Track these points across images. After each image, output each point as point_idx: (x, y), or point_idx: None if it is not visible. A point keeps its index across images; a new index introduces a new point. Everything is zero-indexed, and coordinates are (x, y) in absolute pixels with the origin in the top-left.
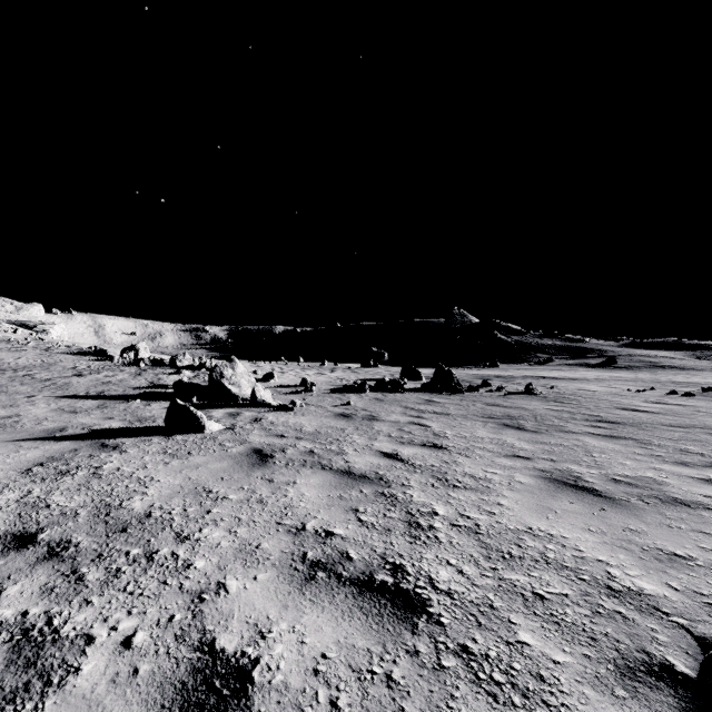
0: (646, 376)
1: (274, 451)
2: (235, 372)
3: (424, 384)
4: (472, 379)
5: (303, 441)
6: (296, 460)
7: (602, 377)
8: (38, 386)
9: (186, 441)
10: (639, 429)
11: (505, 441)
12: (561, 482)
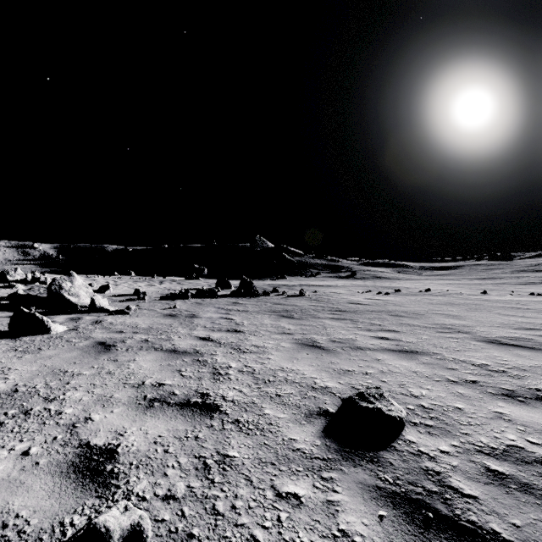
0: (370, 283)
1: (115, 342)
2: (73, 284)
3: (233, 291)
4: (267, 287)
5: (139, 334)
6: (134, 346)
7: (346, 284)
8: None
9: (34, 340)
10: (355, 314)
11: (280, 325)
12: (305, 344)
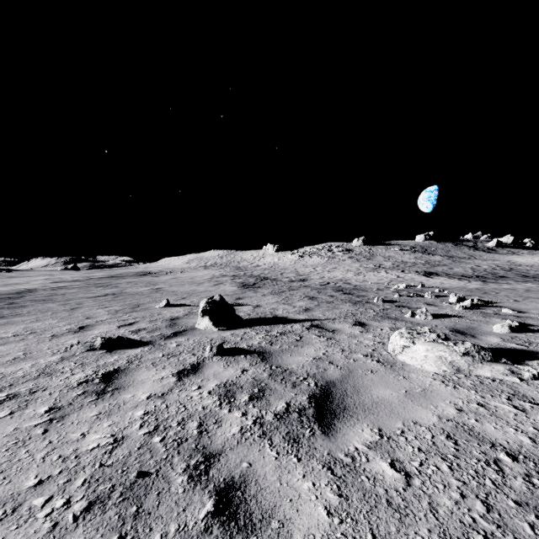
0: None
1: None
2: None
3: None
4: None
5: None
6: None
7: None
8: None
9: None
10: None
11: None
12: None
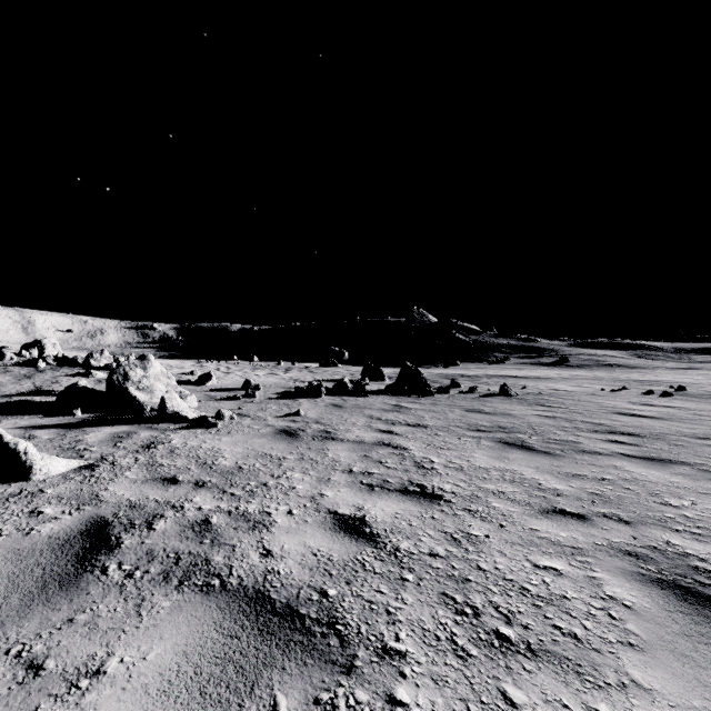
0: (604, 374)
1: (130, 525)
2: (147, 373)
3: (389, 385)
4: (437, 379)
5: (203, 491)
6: (160, 554)
7: (564, 376)
8: None
9: None
10: (671, 445)
11: (521, 474)
12: (699, 597)
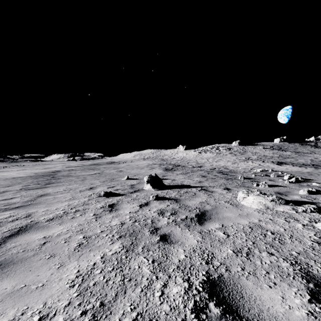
0: None
1: None
2: None
3: None
4: None
5: None
6: None
7: None
8: None
9: None
10: None
11: None
12: (11, 209)
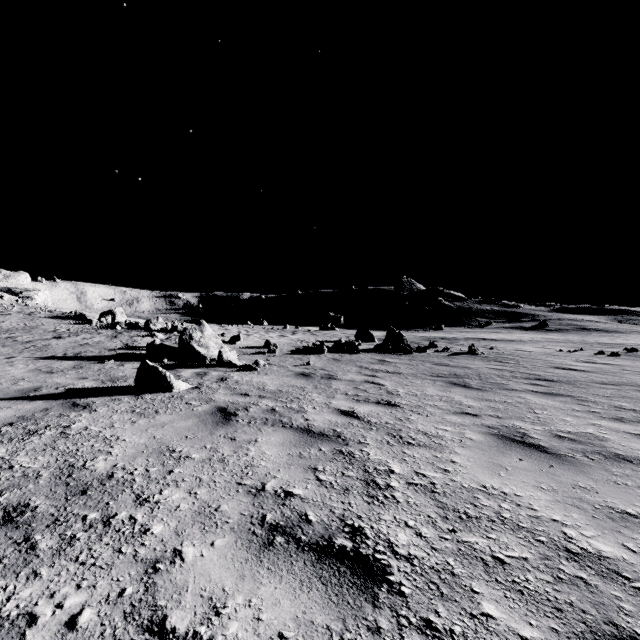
0: (575, 338)
1: (237, 409)
2: (203, 334)
3: (377, 345)
4: (420, 341)
5: (265, 399)
6: (258, 418)
7: (536, 339)
8: (19, 348)
9: (154, 400)
10: (574, 387)
11: (453, 398)
12: (508, 438)
